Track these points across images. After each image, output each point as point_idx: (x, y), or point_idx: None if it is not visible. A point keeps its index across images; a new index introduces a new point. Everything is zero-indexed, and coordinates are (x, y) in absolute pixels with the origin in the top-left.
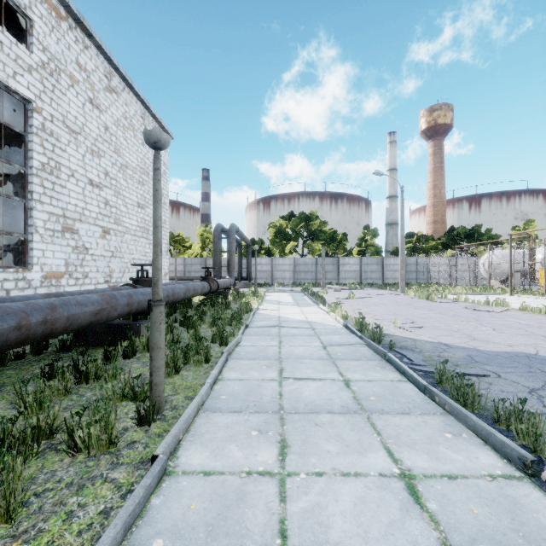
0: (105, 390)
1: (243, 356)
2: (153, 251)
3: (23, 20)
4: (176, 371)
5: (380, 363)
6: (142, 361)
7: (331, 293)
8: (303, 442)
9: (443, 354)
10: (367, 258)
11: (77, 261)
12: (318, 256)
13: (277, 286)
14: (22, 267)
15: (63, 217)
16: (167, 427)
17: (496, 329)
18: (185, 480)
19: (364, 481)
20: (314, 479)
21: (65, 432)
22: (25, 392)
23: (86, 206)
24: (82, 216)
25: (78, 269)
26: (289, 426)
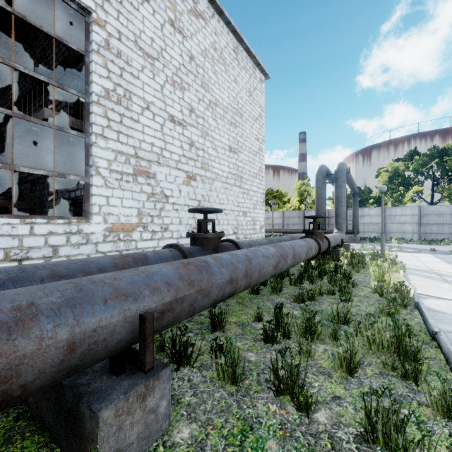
0: None
1: None
2: None
3: None
4: None
5: None
6: None
7: None
8: None
9: None
10: None
11: (153, 211)
12: None
13: (396, 242)
14: (81, 217)
15: (135, 158)
16: None
17: None
18: None
19: None
20: None
21: None
22: None
23: (166, 146)
24: (160, 157)
25: (154, 220)
26: None
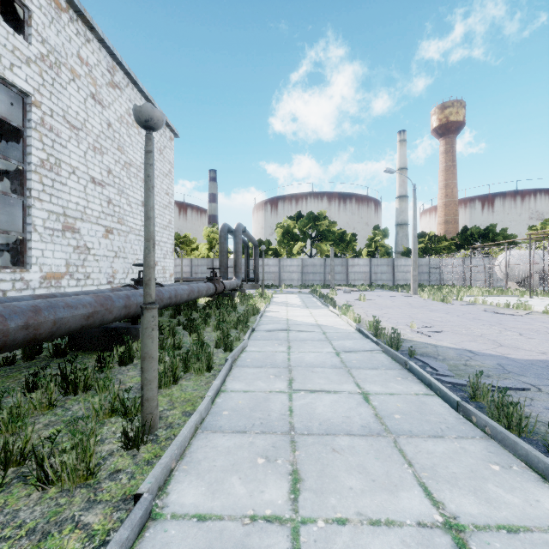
0: (91, 404)
1: (249, 363)
2: (145, 246)
3: (21, 10)
4: (174, 381)
5: (401, 372)
6: (139, 368)
7: (340, 294)
8: (319, 474)
9: (470, 362)
10: (377, 259)
11: (78, 261)
12: (327, 257)
13: (285, 287)
14: (20, 267)
15: (64, 216)
16: (159, 452)
17: (523, 334)
18: (174, 528)
19: (399, 534)
20: (335, 530)
21: (33, 461)
22: (6, 405)
23: (88, 204)
24: (83, 214)
25: (79, 269)
26: (302, 452)
